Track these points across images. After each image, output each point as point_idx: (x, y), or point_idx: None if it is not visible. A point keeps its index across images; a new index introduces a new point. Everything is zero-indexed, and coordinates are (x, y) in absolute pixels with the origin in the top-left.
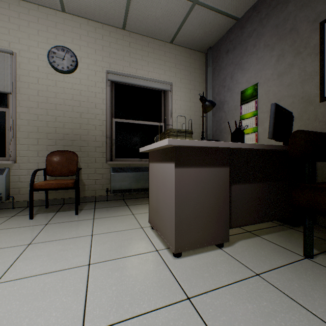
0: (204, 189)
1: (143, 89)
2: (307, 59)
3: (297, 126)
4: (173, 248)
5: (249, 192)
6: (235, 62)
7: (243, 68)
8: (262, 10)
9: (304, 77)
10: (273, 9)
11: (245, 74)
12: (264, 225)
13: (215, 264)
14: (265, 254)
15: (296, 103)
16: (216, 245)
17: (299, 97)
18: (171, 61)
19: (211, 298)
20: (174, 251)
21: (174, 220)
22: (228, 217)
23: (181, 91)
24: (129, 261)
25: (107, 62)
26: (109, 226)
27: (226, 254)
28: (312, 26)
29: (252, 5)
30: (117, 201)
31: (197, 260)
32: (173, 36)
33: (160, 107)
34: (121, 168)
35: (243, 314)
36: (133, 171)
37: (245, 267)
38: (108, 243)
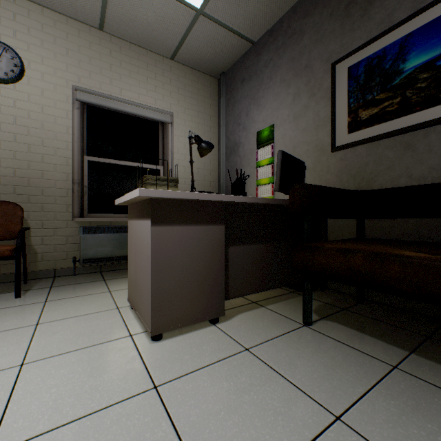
0: (192, 252)
1: (133, 118)
2: (321, 102)
3: (311, 177)
4: (150, 329)
5: (251, 254)
6: (251, 95)
7: (259, 103)
8: (278, 38)
9: (318, 122)
10: (289, 39)
11: (261, 111)
12: (274, 293)
13: (201, 343)
14: (263, 326)
15: (310, 151)
16: (210, 322)
17: (314, 145)
18: (173, 84)
19: (184, 383)
20: (150, 333)
21: (150, 293)
22: (224, 286)
23: (186, 126)
24: (86, 353)
25: (74, 74)
26: (69, 310)
27: (219, 330)
28: (325, 66)
29: (269, 29)
30: (91, 275)
31: (181, 341)
32: (174, 51)
33: (157, 144)
34: (98, 228)
35: (215, 394)
36: (116, 231)
37: (236, 342)
38: (61, 333)
